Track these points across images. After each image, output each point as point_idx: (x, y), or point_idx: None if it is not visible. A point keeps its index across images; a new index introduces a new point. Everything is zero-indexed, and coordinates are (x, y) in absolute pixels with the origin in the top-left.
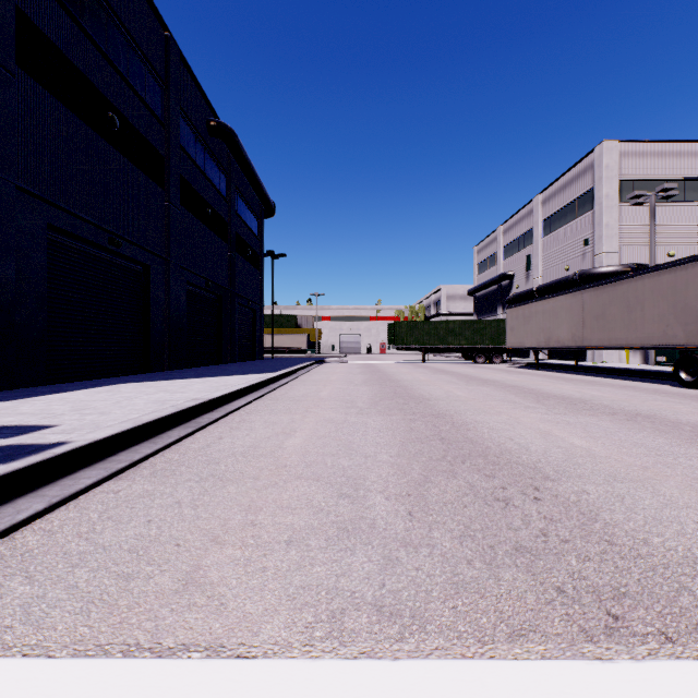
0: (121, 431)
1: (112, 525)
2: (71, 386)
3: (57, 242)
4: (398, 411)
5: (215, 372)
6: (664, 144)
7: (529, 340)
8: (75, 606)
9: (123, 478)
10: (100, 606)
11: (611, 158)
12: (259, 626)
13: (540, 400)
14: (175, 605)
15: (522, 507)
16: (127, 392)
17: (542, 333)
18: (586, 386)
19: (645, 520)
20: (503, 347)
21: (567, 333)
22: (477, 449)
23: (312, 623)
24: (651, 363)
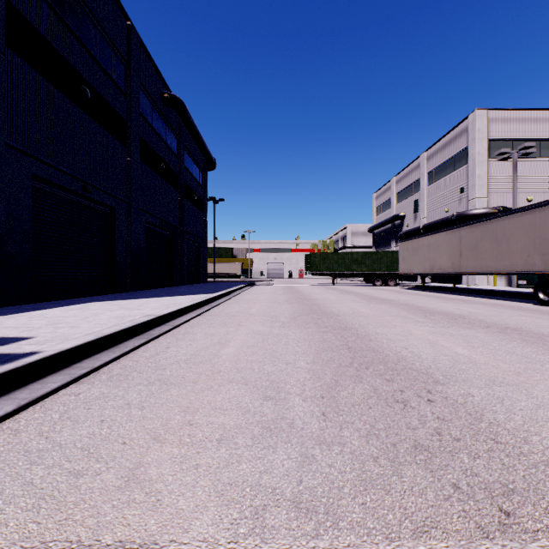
0: (85, 342)
1: (70, 424)
2: (50, 304)
3: (40, 189)
4: (313, 325)
5: (167, 293)
6: (524, 112)
7: (417, 268)
8: (28, 503)
9: (84, 382)
10: (50, 503)
11: (482, 123)
12: (189, 523)
13: (427, 316)
14: (116, 502)
15: (418, 408)
16: (94, 309)
17: (427, 261)
18: (463, 304)
19: (523, 420)
20: (396, 273)
21: (448, 261)
22: (378, 357)
23: (237, 519)
24: (514, 286)
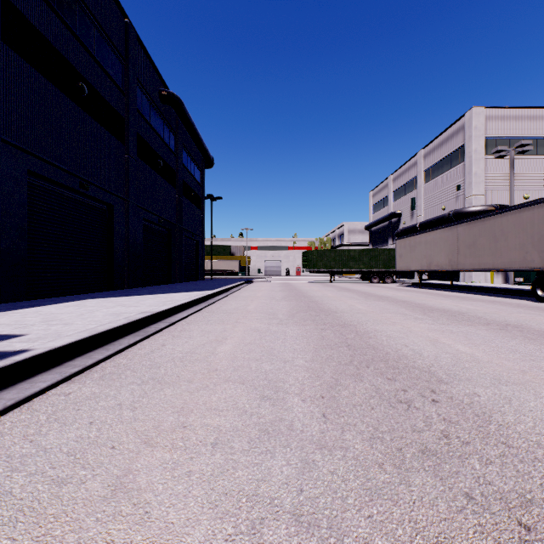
0: (78, 339)
1: (57, 427)
2: (46, 301)
3: (36, 185)
4: (311, 322)
5: (165, 290)
6: (521, 110)
7: (414, 265)
8: (4, 516)
9: (76, 381)
10: (28, 516)
11: (478, 121)
12: (179, 539)
13: (426, 313)
14: (100, 514)
15: (423, 409)
16: (90, 306)
17: (425, 259)
18: (461, 301)
19: (534, 422)
20: (393, 270)
21: (445, 259)
22: (378, 355)
23: (232, 535)
24: (511, 283)
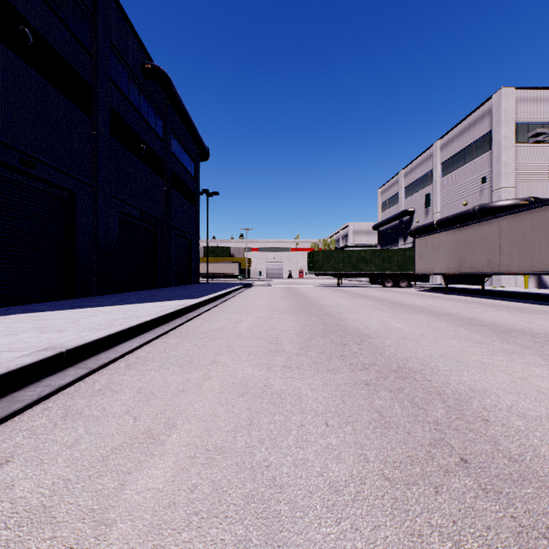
0: None
1: None
2: None
3: None
4: (340, 362)
5: (140, 297)
6: None
7: (439, 267)
8: None
9: None
10: None
11: (508, 103)
12: None
13: (506, 338)
14: None
15: None
16: None
17: (453, 259)
18: (524, 314)
19: None
20: (408, 273)
21: (481, 259)
22: None
23: None
24: None
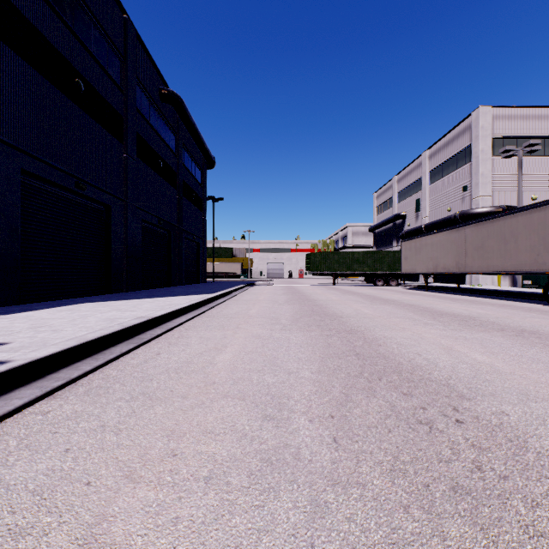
0: (64, 349)
1: (27, 455)
2: (40, 305)
3: (30, 185)
4: (316, 327)
5: (164, 293)
6: (528, 109)
7: (420, 267)
8: None
9: (57, 396)
10: None
11: (485, 120)
12: None
13: (435, 317)
14: None
15: (447, 432)
16: (85, 310)
17: (431, 261)
18: (470, 305)
19: None
20: (398, 273)
21: (452, 261)
22: (390, 365)
23: None
24: (519, 286)
